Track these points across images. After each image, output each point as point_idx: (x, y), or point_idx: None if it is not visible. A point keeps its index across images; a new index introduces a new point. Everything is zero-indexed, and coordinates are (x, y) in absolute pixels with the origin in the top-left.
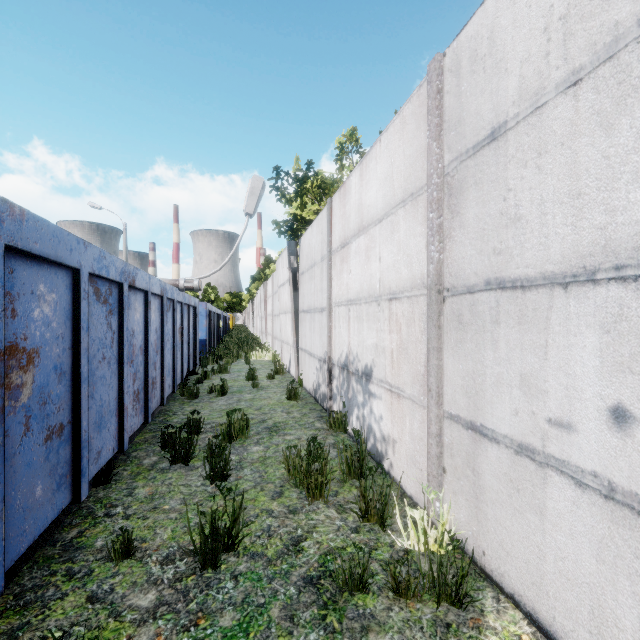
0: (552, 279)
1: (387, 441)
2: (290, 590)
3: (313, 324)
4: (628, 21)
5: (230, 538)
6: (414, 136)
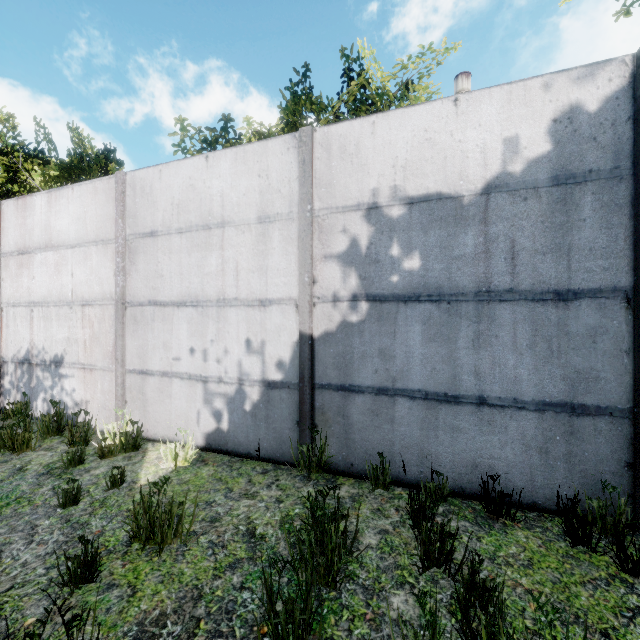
0: (174, 303)
1: (80, 405)
2: (30, 480)
3: None
4: (194, 223)
5: None
6: (105, 205)
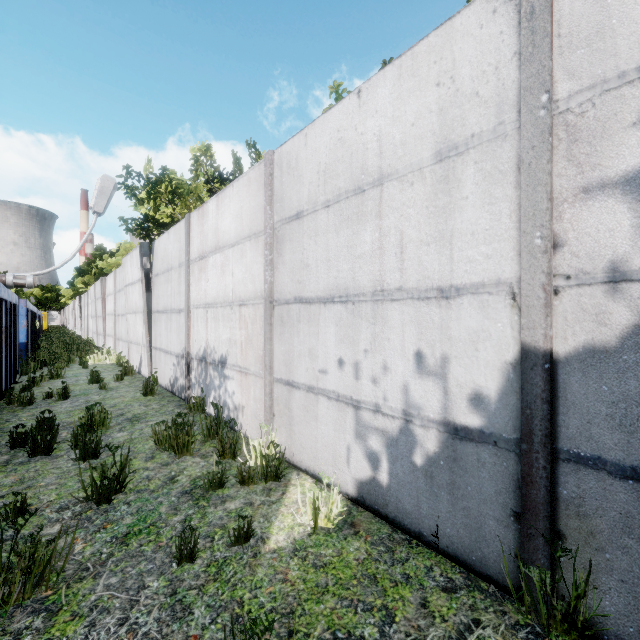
0: (320, 299)
1: (238, 409)
2: (172, 499)
3: (170, 324)
4: (343, 189)
5: (118, 483)
6: (256, 195)
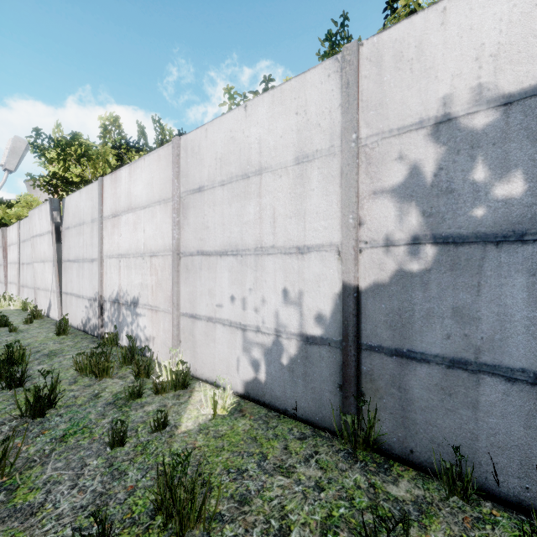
0: (217, 253)
1: (149, 340)
2: (98, 409)
3: (82, 271)
4: (234, 174)
5: (49, 401)
6: (165, 169)
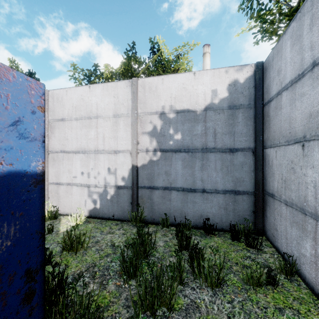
0: (73, 152)
1: None
2: None
3: None
4: (83, 116)
5: None
6: None
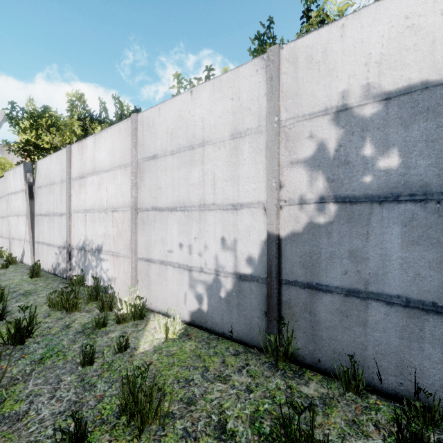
0: (168, 209)
1: (111, 280)
2: (70, 337)
3: (52, 224)
4: (182, 145)
5: (28, 331)
6: (125, 140)
